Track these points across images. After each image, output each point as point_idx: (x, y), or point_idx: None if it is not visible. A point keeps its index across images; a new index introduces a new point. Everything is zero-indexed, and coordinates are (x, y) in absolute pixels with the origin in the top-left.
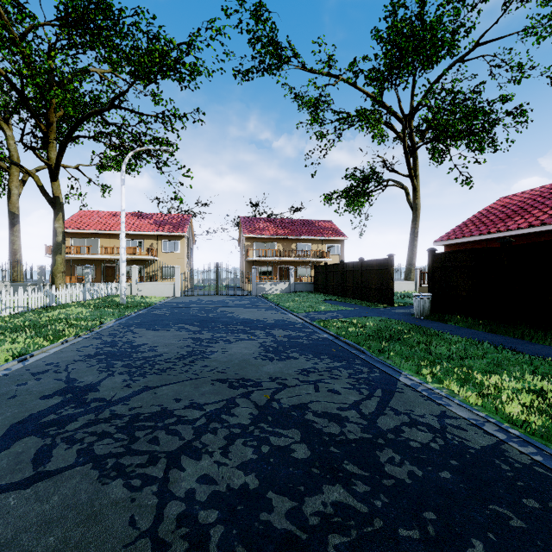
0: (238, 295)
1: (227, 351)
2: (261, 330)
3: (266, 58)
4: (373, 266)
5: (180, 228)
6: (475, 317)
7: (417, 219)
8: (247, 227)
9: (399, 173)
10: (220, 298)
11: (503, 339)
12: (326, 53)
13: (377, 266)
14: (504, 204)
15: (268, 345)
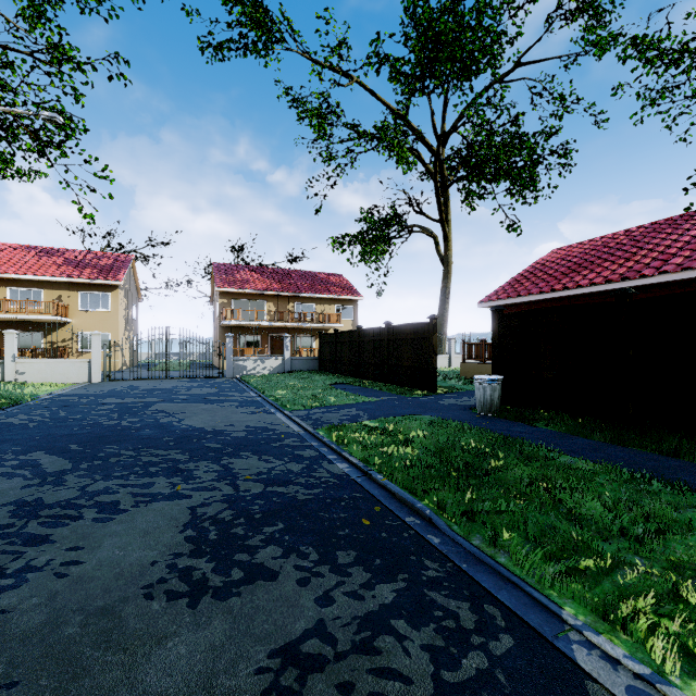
0: (203, 377)
1: (77, 561)
2: (212, 461)
3: (250, 31)
4: (405, 333)
5: (112, 274)
6: (571, 413)
7: (448, 276)
8: (222, 277)
9: (428, 216)
10: (169, 384)
11: (652, 460)
12: (336, 34)
13: (412, 333)
14: (561, 256)
15: (210, 516)
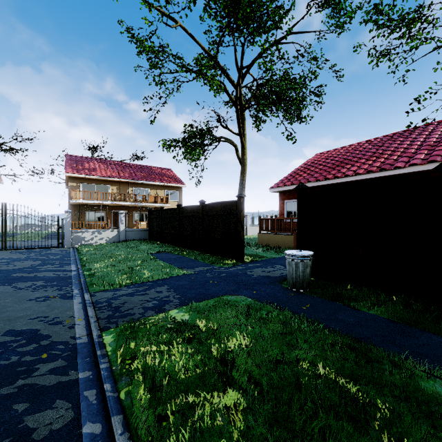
0: (42, 248)
1: None
2: None
3: None
4: (216, 210)
5: None
6: (382, 290)
7: (244, 172)
8: (72, 165)
9: (231, 130)
10: None
11: None
12: None
13: (222, 210)
14: (325, 157)
15: None
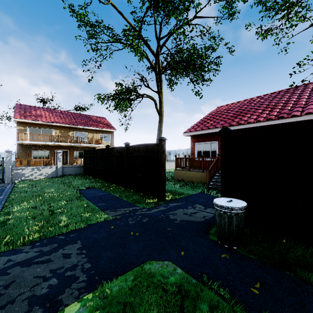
0: None
1: None
2: None
3: None
4: (139, 151)
5: None
6: None
7: (161, 121)
8: (20, 112)
9: (151, 89)
10: None
11: None
12: None
13: (144, 151)
14: (226, 109)
15: None
